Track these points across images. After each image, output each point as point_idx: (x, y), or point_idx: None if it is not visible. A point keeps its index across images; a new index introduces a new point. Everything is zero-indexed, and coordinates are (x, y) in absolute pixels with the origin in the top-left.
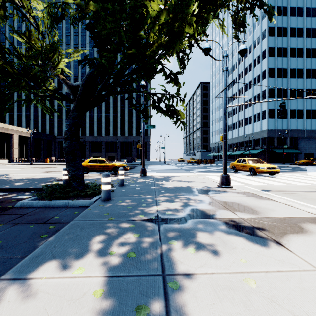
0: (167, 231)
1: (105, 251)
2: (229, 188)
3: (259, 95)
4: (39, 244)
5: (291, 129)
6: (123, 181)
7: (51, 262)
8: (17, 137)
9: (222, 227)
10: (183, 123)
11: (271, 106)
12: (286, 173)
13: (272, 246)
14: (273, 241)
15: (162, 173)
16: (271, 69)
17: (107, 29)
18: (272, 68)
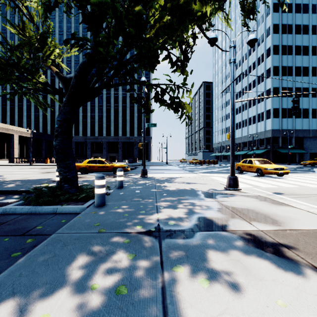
0: (170, 249)
1: (86, 283)
2: (238, 191)
3: (264, 94)
4: (6, 266)
5: (296, 129)
6: (121, 183)
7: (6, 304)
8: (17, 137)
9: (239, 244)
10: (188, 117)
11: (275, 106)
12: (294, 174)
13: (313, 275)
14: (312, 267)
15: (164, 173)
16: (275, 68)
17: None
18: (276, 66)
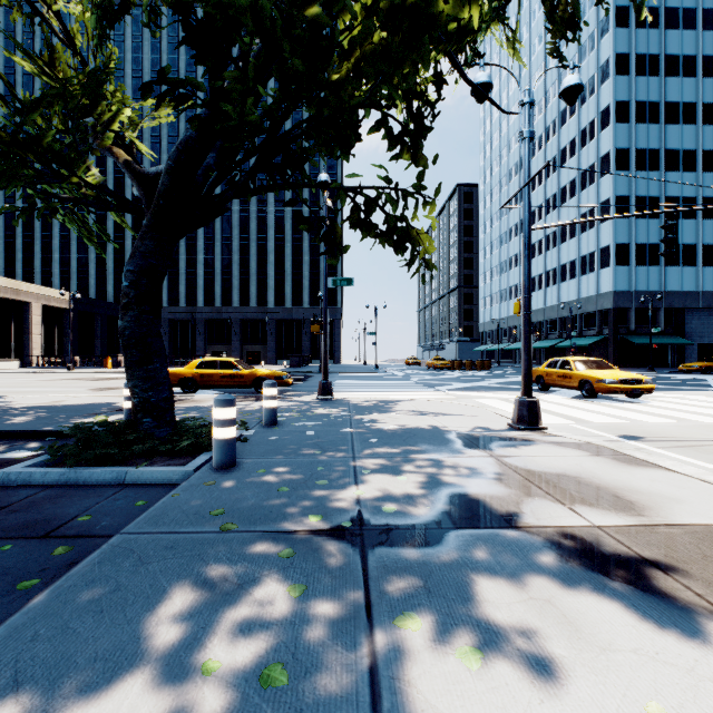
0: (389, 573)
1: (191, 658)
2: (539, 433)
3: (595, 212)
4: (4, 614)
5: (667, 290)
6: (273, 415)
7: None
8: (40, 309)
9: (550, 561)
10: (427, 264)
11: (621, 238)
12: (666, 393)
13: None
14: None
15: (371, 391)
16: (621, 152)
17: None
18: (624, 149)
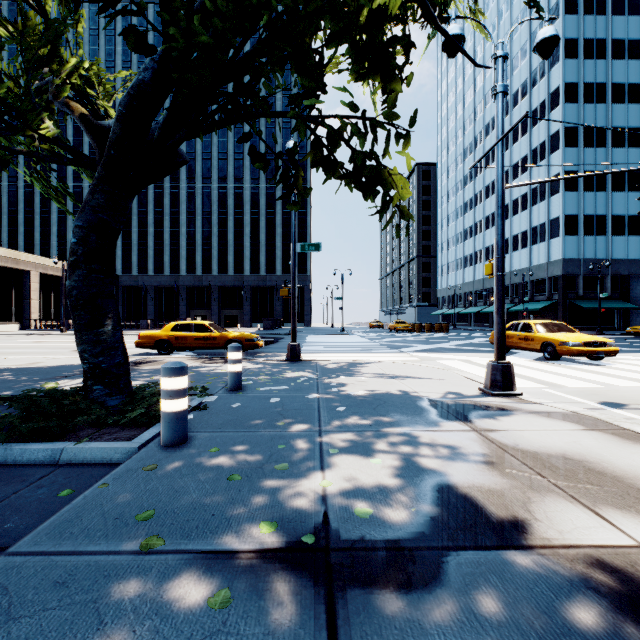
0: None
1: None
2: (515, 399)
3: (545, 186)
4: None
5: (614, 258)
6: (238, 380)
7: None
8: (38, 277)
9: (608, 622)
10: (403, 213)
11: (570, 210)
12: (624, 355)
13: None
14: None
15: (338, 353)
16: (570, 130)
17: None
18: (572, 127)
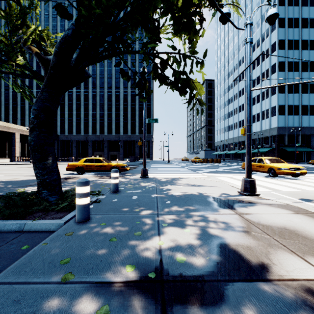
0: None
1: None
2: (256, 197)
3: (268, 91)
4: None
5: (302, 126)
6: (116, 187)
7: None
8: (19, 136)
9: None
10: (201, 101)
11: (281, 102)
12: (309, 174)
13: None
14: None
15: (166, 173)
16: (281, 63)
17: None
18: (282, 61)
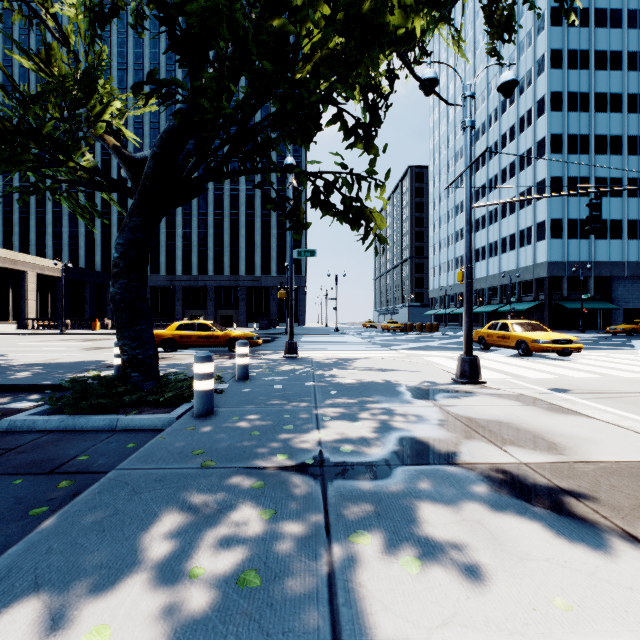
0: (345, 501)
1: (180, 566)
2: (479, 386)
3: (532, 191)
4: (20, 534)
5: (596, 261)
6: (245, 371)
7: (23, 607)
8: (35, 278)
9: (481, 491)
10: (379, 238)
11: (555, 214)
12: (593, 352)
13: (626, 550)
14: (624, 535)
15: (331, 351)
16: (555, 137)
17: (198, 1)
18: (557, 134)
